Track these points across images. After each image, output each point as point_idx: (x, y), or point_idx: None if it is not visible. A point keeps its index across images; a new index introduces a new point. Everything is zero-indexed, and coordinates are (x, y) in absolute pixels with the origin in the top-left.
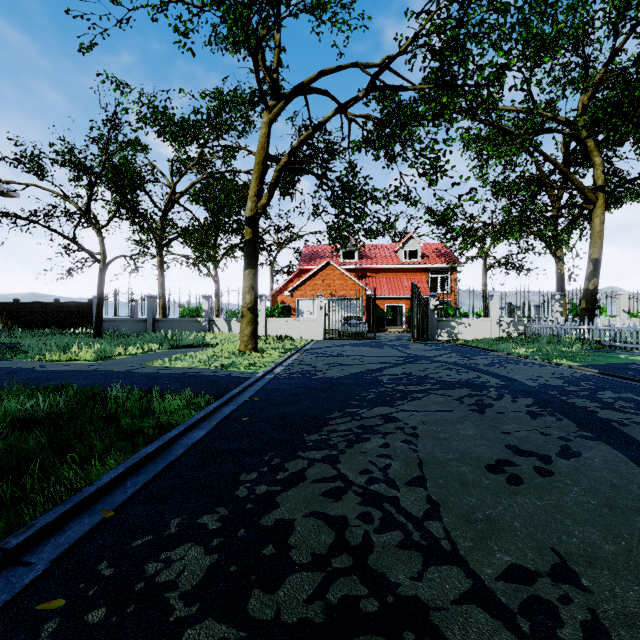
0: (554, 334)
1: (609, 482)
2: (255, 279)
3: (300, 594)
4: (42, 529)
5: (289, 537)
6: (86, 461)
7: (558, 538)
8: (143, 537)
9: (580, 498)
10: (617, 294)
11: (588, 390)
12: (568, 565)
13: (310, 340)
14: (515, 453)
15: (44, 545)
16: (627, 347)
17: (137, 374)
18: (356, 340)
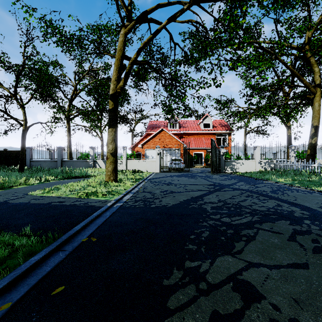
0: (294, 169)
1: None
2: (115, 134)
3: None
4: None
5: None
6: None
7: None
8: None
9: None
10: None
11: None
12: None
13: (152, 172)
14: None
15: None
16: None
17: (7, 205)
18: (178, 172)
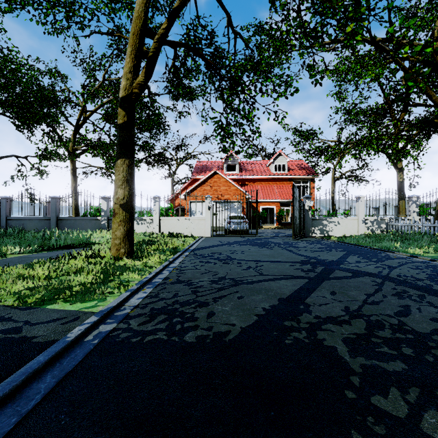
0: (421, 232)
1: None
2: (130, 171)
3: None
4: None
5: None
6: None
7: None
8: None
9: None
10: None
11: None
12: None
13: (199, 237)
14: None
15: None
16: None
17: None
18: (240, 237)
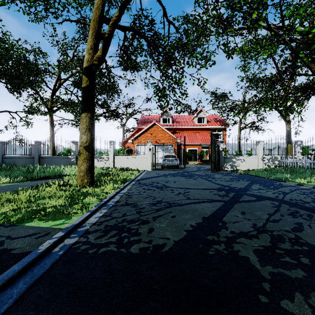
0: (304, 166)
1: None
2: (91, 121)
3: None
4: None
5: None
6: None
7: None
8: None
9: None
10: None
11: None
12: None
13: (142, 170)
14: None
15: None
16: None
17: None
18: (173, 170)
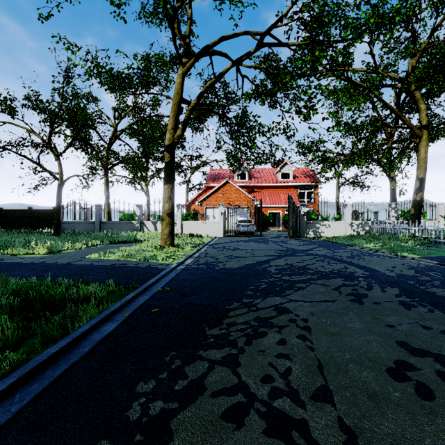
0: (392, 233)
1: None
2: (172, 192)
3: None
4: None
5: None
6: None
7: None
8: None
9: None
10: (436, 204)
11: (439, 280)
12: None
13: (214, 237)
14: (409, 352)
15: None
16: None
17: (75, 266)
18: (247, 237)
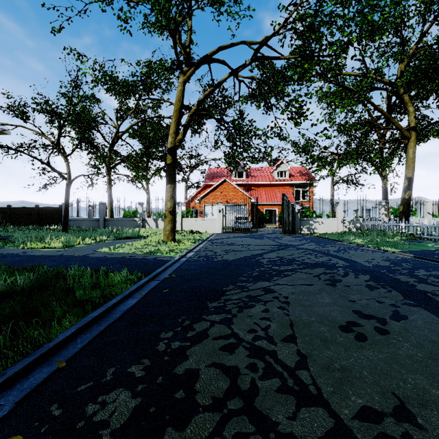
0: (381, 229)
1: (430, 339)
2: (174, 191)
3: (203, 431)
4: (11, 377)
5: (195, 383)
6: (48, 323)
7: (397, 384)
8: (86, 383)
9: (410, 352)
10: (424, 202)
11: (408, 269)
12: (406, 407)
13: (212, 233)
14: (360, 316)
15: (11, 390)
16: (432, 238)
17: (90, 258)
18: (244, 233)
